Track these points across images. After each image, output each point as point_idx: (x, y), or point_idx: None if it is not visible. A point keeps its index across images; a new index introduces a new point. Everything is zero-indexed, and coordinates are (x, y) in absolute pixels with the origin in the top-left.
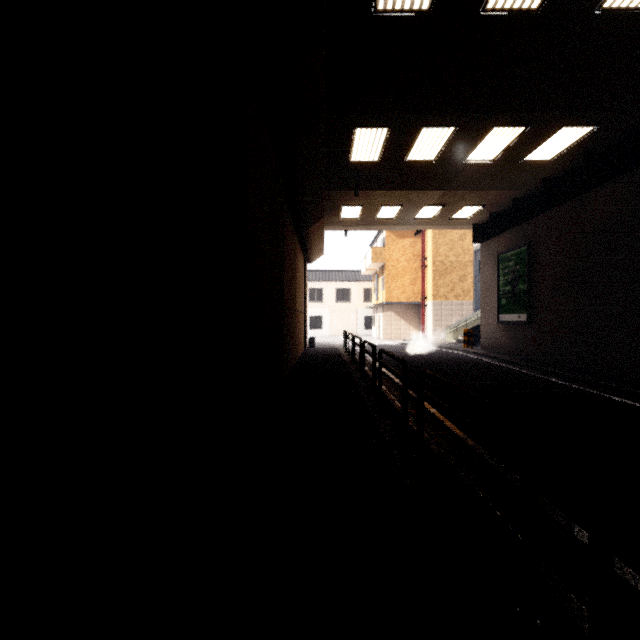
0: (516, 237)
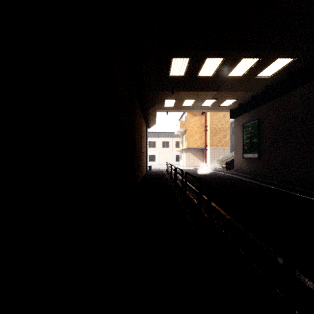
0: (252, 115)
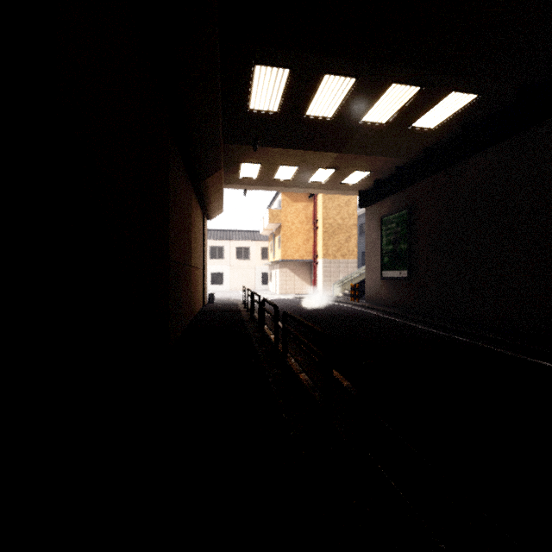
0: (397, 202)
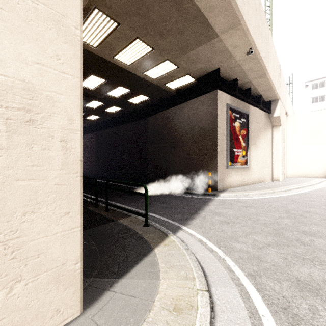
0: None
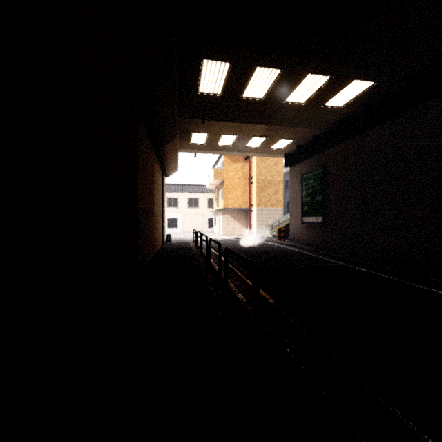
0: (314, 163)
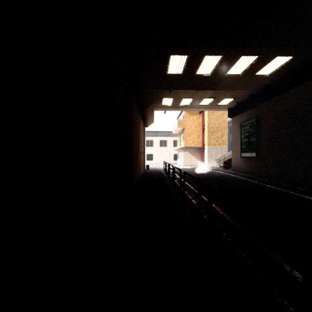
0: (250, 114)
